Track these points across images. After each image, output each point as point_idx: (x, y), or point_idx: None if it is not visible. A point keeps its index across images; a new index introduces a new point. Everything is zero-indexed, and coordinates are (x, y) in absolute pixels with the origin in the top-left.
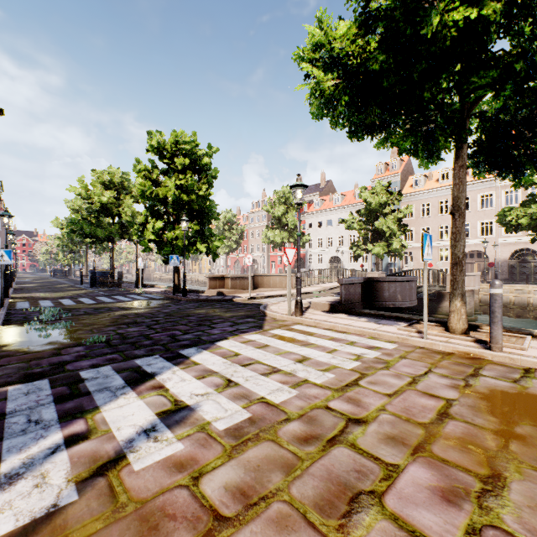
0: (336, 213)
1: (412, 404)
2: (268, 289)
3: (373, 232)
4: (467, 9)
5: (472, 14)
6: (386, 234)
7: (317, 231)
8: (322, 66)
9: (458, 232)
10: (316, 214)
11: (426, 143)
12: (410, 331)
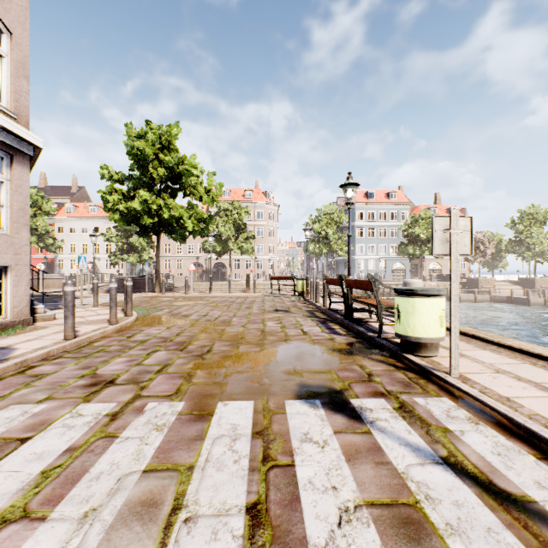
0: (92, 222)
1: (139, 300)
2: (47, 289)
3: (129, 245)
4: (151, 219)
5: (152, 221)
6: (139, 248)
7: (70, 236)
8: (113, 208)
9: (158, 262)
10: (69, 219)
11: (147, 235)
12: (143, 294)
